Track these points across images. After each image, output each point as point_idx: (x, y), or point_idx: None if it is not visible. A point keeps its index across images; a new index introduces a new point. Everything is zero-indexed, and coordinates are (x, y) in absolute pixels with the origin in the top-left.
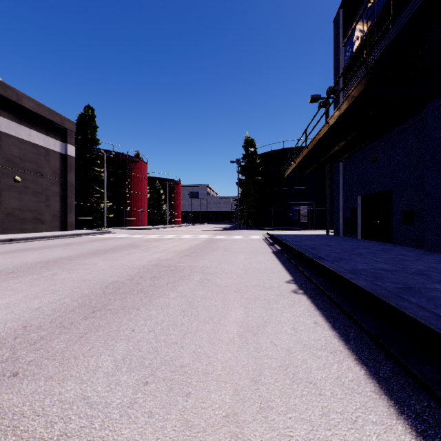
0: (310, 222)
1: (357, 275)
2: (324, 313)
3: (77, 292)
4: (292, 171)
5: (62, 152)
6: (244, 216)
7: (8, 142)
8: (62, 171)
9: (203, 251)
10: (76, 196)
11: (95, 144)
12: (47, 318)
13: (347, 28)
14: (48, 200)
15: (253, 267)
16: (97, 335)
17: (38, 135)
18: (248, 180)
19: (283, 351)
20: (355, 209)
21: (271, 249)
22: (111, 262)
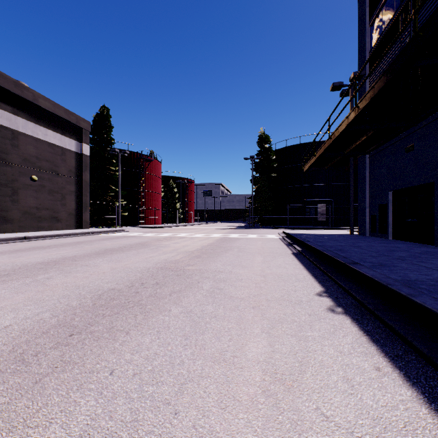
0: (329, 221)
1: (416, 289)
2: (385, 349)
3: (63, 303)
4: (311, 166)
5: (77, 151)
6: (258, 214)
7: (25, 141)
8: (77, 170)
9: (215, 252)
10: (92, 194)
11: (110, 143)
12: (9, 343)
13: (375, 6)
14: (64, 199)
15: (273, 273)
16: (60, 380)
17: (54, 134)
18: (262, 178)
19: (341, 433)
20: (385, 205)
21: (290, 250)
22: (114, 264)
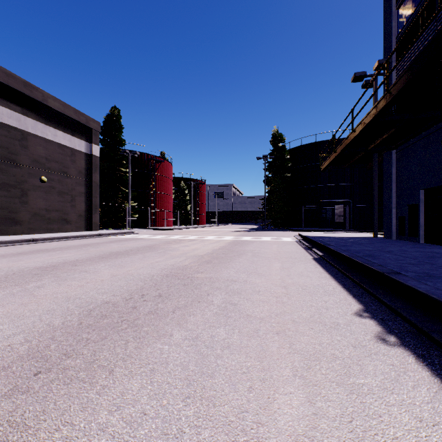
0: (347, 223)
1: None
2: None
3: (44, 321)
4: (330, 164)
5: (87, 152)
6: (271, 215)
7: (35, 142)
8: (87, 171)
9: (227, 257)
10: (102, 196)
11: (121, 144)
12: None
13: None
14: (74, 200)
15: (296, 283)
16: None
17: (63, 135)
18: (276, 178)
19: None
20: (415, 205)
21: (310, 255)
22: (116, 270)
